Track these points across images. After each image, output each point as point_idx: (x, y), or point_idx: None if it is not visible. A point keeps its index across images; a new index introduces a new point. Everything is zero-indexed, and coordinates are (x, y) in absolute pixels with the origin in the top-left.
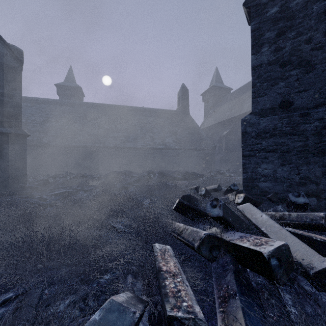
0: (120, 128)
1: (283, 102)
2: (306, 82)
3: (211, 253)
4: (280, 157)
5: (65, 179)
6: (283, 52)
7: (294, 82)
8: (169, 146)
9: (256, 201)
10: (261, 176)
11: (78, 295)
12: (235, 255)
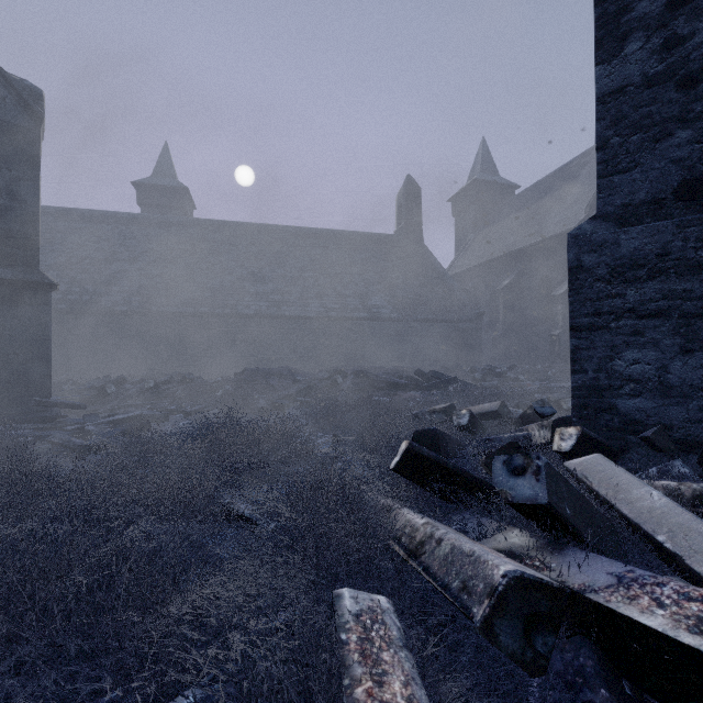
0: (271, 273)
1: (687, 182)
2: None
3: (530, 642)
4: (679, 331)
5: (144, 385)
6: (689, 48)
7: None
8: (378, 314)
9: (611, 448)
10: (624, 381)
11: None
12: (604, 645)
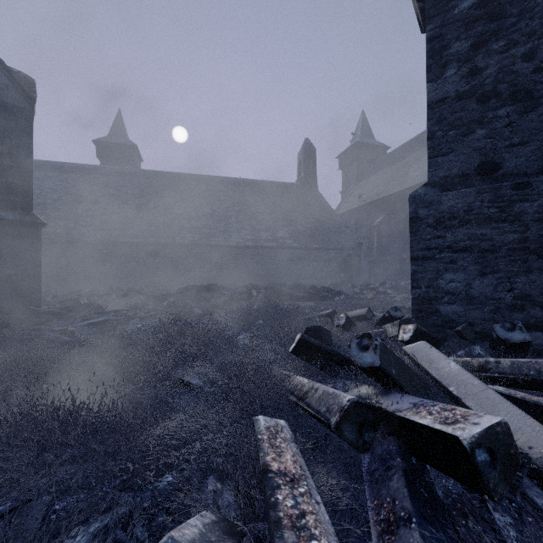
0: (202, 212)
1: (483, 163)
2: (525, 129)
3: (361, 436)
4: (478, 261)
5: (108, 298)
6: (484, 76)
7: (503, 129)
8: (283, 244)
9: (436, 338)
10: (444, 294)
11: (112, 517)
12: (404, 440)
